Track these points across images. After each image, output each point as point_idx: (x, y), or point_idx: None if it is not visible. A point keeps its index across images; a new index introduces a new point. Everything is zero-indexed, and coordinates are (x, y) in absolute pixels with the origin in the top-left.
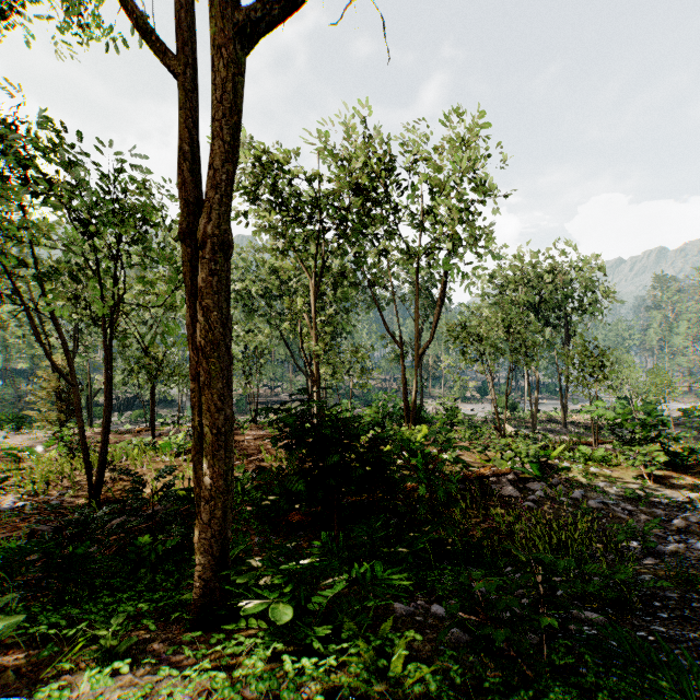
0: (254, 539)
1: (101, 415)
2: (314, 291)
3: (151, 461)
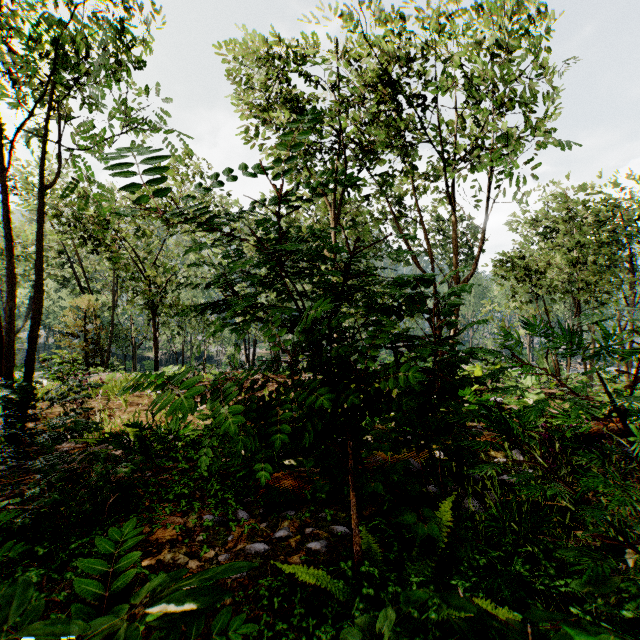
0: (204, 517)
1: (150, 368)
2: (334, 218)
3: (137, 395)
